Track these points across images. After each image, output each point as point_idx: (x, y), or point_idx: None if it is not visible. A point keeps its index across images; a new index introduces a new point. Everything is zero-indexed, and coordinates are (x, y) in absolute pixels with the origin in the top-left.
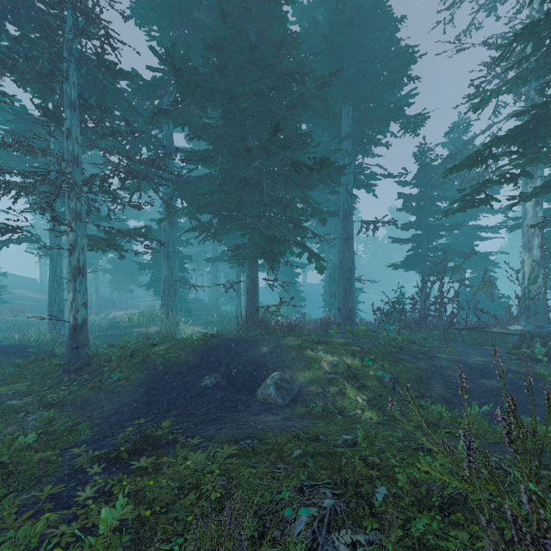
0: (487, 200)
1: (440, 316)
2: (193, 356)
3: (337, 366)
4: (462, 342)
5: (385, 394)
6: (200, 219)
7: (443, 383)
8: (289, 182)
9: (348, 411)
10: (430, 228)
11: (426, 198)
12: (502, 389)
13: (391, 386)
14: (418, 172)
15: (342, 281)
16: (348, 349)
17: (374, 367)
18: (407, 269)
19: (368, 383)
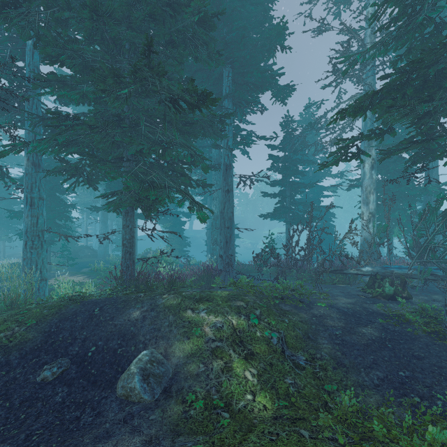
0: (358, 154)
1: (308, 260)
2: (34, 334)
3: (222, 330)
4: (324, 282)
5: (275, 363)
6: (67, 160)
7: (329, 338)
8: (171, 128)
9: (236, 402)
10: (293, 185)
11: (289, 161)
12: (381, 339)
13: (280, 349)
14: (284, 139)
15: (223, 230)
16: (232, 305)
17: (261, 326)
18: (275, 218)
19: (256, 349)
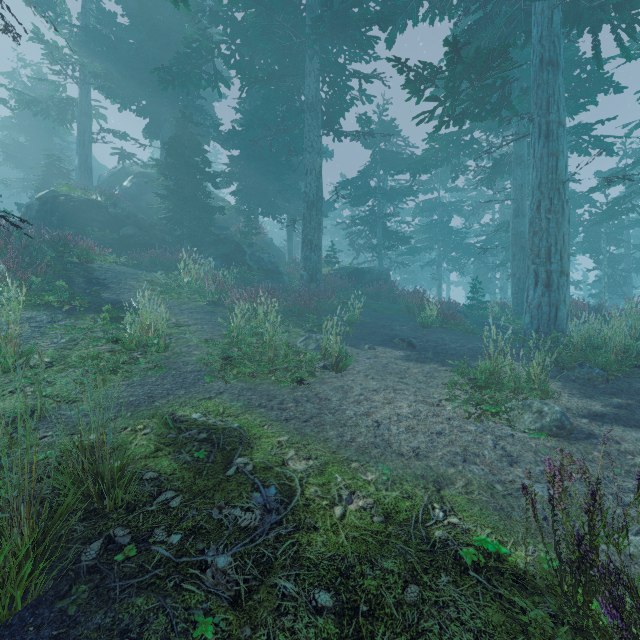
0: None
1: None
2: None
3: None
4: None
5: None
6: None
7: None
8: None
9: None
10: None
11: None
12: None
13: None
14: None
15: None
16: None
17: None
18: None
19: None
